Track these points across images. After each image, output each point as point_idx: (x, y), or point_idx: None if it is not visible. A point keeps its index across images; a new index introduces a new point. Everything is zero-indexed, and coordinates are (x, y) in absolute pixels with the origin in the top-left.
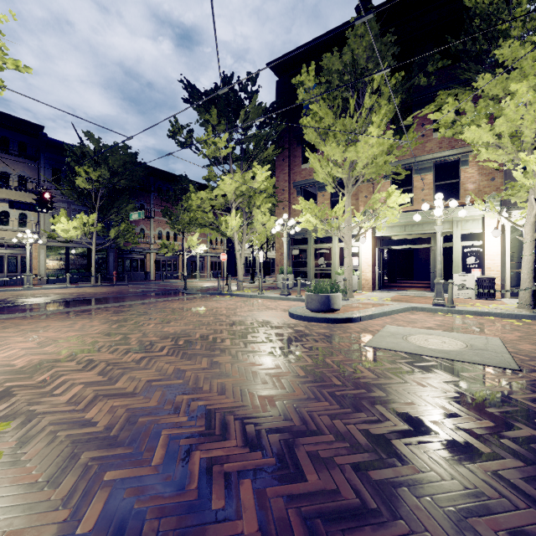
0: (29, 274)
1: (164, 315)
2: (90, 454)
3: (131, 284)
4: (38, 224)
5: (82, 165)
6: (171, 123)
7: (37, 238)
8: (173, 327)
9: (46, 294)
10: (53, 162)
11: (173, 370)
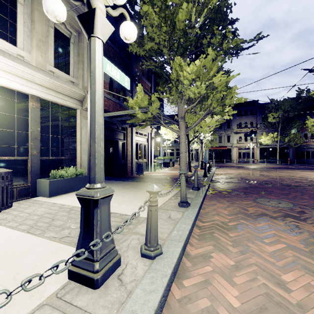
0: (251, 159)
1: (274, 172)
2: (227, 177)
3: (297, 165)
4: (256, 139)
5: (271, 112)
6: (296, 91)
7: (254, 145)
8: (268, 174)
9: (253, 166)
10: (262, 112)
11: (248, 176)
